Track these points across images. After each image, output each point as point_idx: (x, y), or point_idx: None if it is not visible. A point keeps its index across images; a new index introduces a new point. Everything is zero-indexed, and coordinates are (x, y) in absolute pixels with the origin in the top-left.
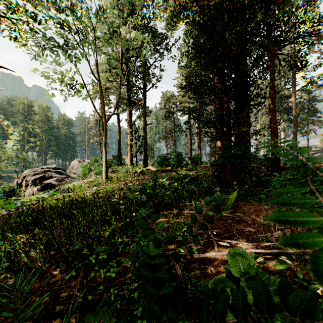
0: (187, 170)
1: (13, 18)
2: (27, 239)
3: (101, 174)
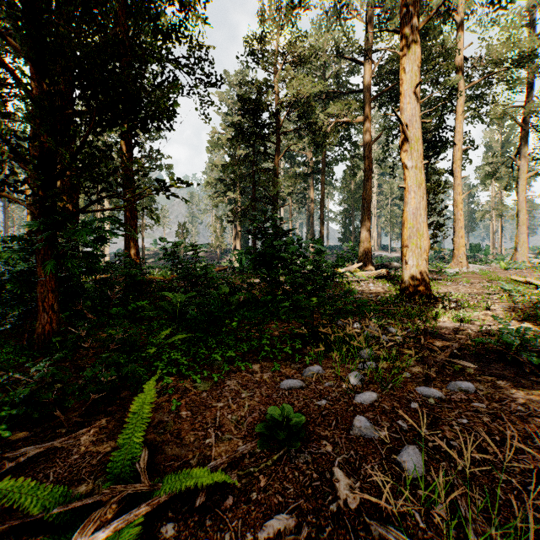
0: None
1: None
2: None
3: None
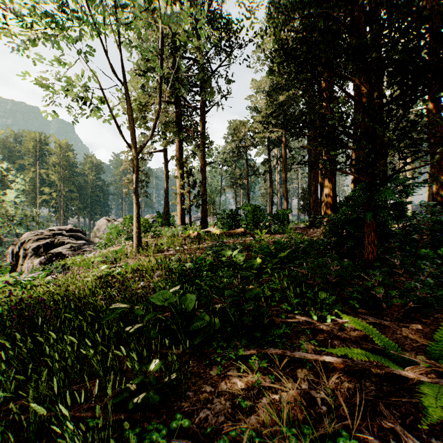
0: (270, 234)
1: None
2: None
3: None
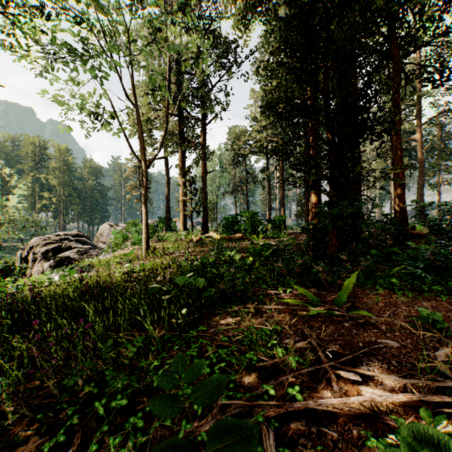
0: (266, 238)
1: (9, 13)
2: (0, 355)
3: (141, 244)
